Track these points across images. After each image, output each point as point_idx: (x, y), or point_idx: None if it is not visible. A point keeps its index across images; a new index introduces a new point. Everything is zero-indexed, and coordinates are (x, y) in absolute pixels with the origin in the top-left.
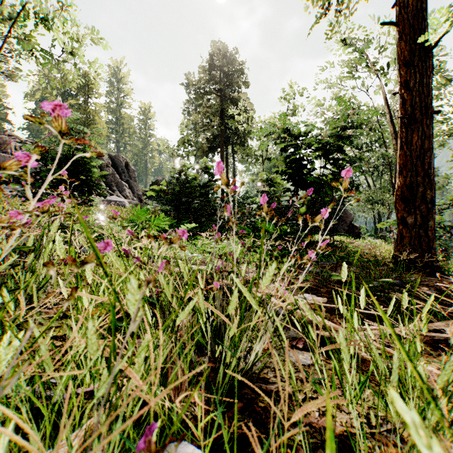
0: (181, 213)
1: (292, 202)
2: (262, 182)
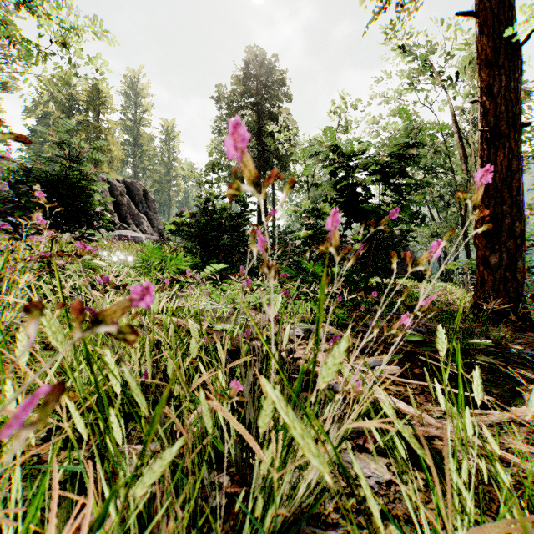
0: (208, 251)
1: (345, 237)
2: (308, 212)
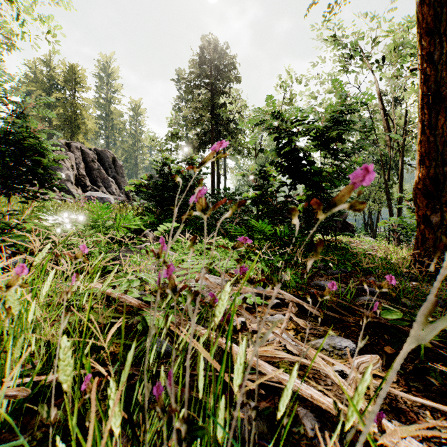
0: (164, 210)
1: (291, 197)
2: (256, 174)
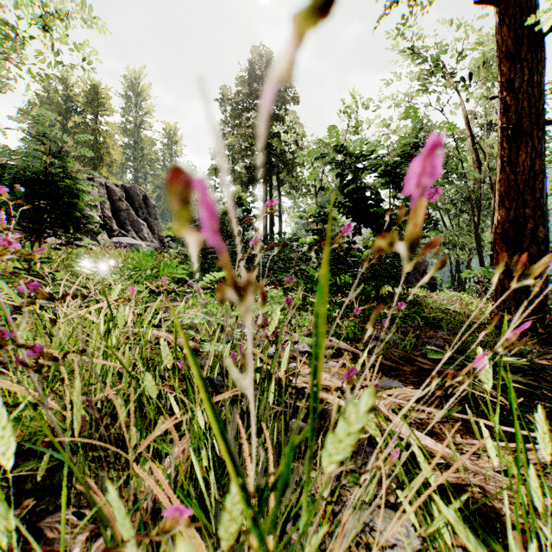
0: (209, 258)
1: (355, 243)
2: (315, 217)
